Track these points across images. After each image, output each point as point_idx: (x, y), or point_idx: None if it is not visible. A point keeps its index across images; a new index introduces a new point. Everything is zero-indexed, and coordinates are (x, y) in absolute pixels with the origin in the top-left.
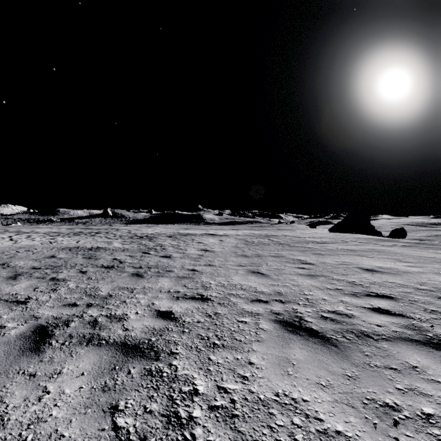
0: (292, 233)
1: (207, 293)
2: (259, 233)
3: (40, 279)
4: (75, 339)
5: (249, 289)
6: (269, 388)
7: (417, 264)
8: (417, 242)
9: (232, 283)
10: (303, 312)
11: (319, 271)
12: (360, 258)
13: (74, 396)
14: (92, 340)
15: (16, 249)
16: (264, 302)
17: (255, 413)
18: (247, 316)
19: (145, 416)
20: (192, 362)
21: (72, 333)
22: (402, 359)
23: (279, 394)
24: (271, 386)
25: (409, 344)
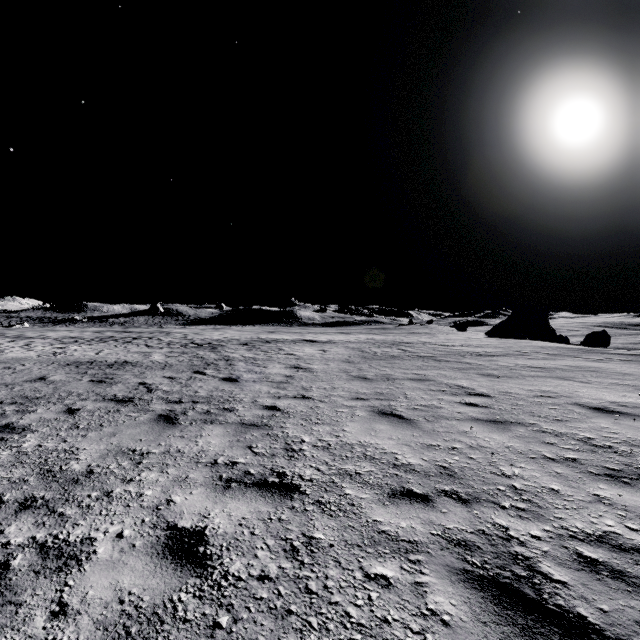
0: (433, 340)
1: (294, 470)
2: (382, 338)
3: None
4: None
5: (380, 459)
6: None
7: None
8: None
9: (345, 441)
10: (526, 539)
11: (507, 413)
12: (567, 383)
13: None
14: None
15: None
16: (420, 501)
17: None
18: (389, 555)
19: None
20: None
21: None
22: None
23: None
24: None
25: None
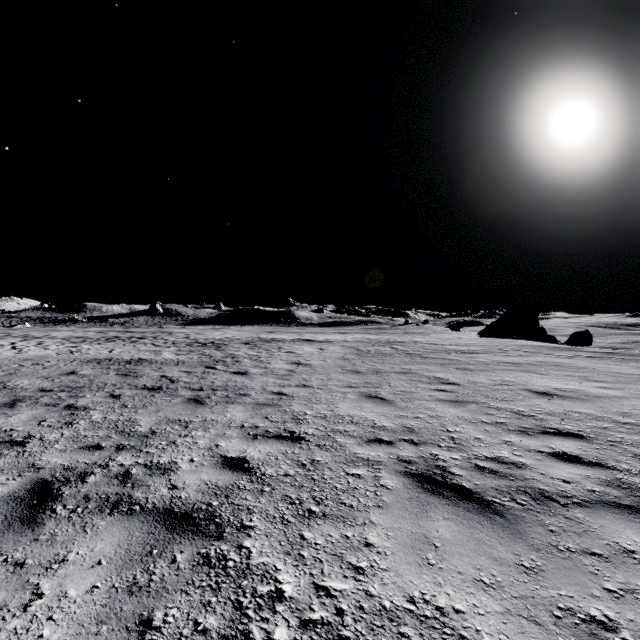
0: (425, 339)
1: (300, 430)
2: (377, 338)
3: (50, 407)
4: (93, 503)
5: (363, 423)
6: (399, 589)
7: (614, 385)
8: (611, 352)
9: (338, 413)
10: (447, 459)
11: (468, 395)
12: (528, 375)
13: (81, 602)
14: (120, 504)
15: (20, 362)
16: (386, 444)
17: (377, 633)
18: (361, 466)
19: (194, 639)
20: (275, 542)
21: (90, 492)
22: (608, 538)
23: (415, 599)
24: (401, 584)
25: (617, 512)
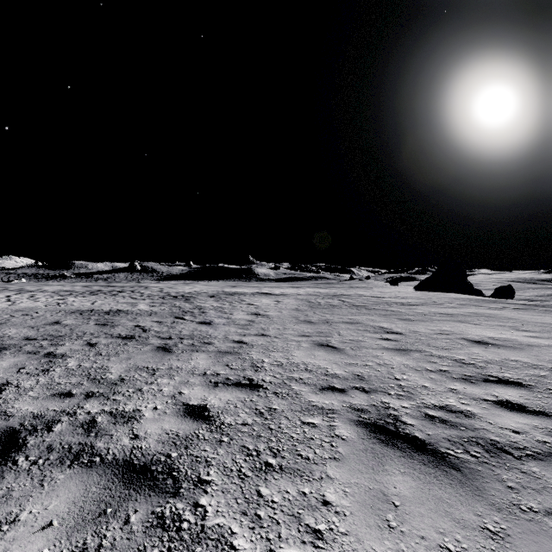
0: (368, 292)
1: (258, 377)
2: (326, 291)
3: (31, 355)
4: (55, 454)
5: (316, 371)
6: None
7: (542, 334)
8: (533, 304)
9: (293, 361)
10: (398, 408)
11: (411, 344)
12: (463, 325)
13: None
14: (81, 455)
15: (11, 313)
16: (339, 392)
17: None
18: (316, 415)
19: None
20: (231, 499)
21: (54, 442)
22: None
23: None
24: None
25: None
